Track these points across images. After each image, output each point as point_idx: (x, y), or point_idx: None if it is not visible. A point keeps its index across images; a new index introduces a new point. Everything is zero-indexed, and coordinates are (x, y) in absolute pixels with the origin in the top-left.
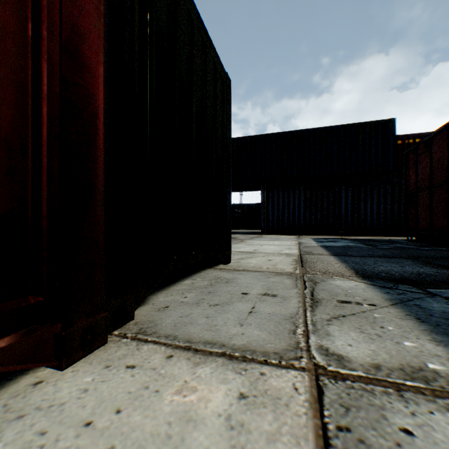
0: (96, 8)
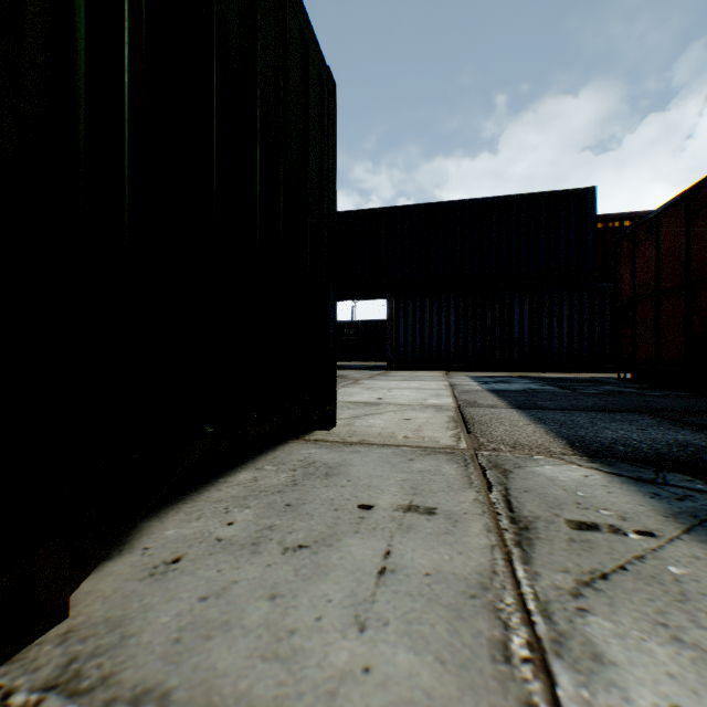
0: None
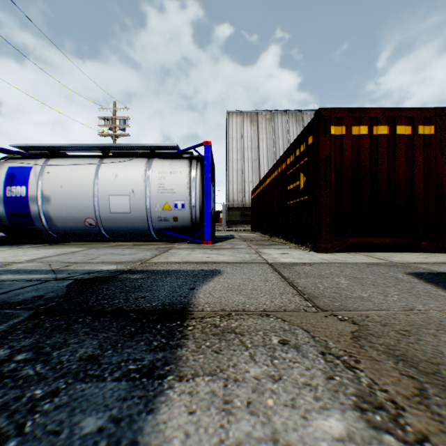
0: (443, 170)
